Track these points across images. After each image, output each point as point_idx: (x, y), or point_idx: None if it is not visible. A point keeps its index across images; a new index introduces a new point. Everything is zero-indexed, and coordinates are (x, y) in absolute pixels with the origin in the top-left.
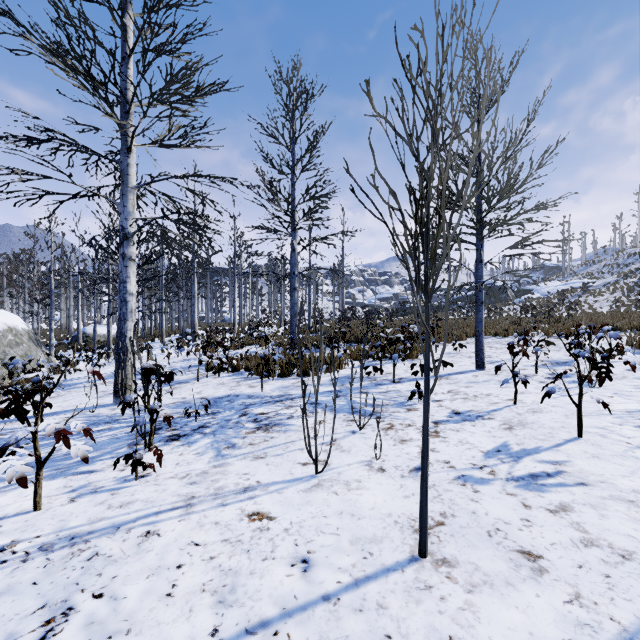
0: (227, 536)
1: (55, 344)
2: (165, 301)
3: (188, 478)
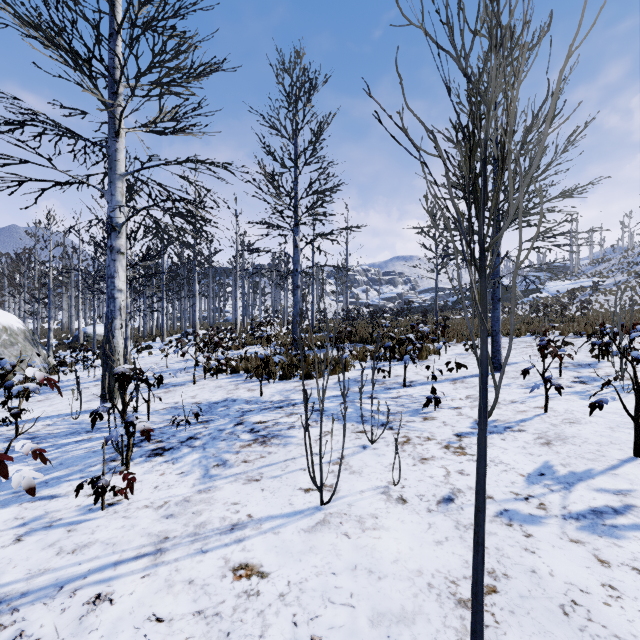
0: (202, 605)
1: (55, 344)
2: (167, 300)
3: (165, 508)
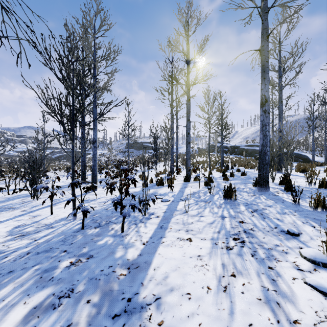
0: None
1: None
2: None
3: None
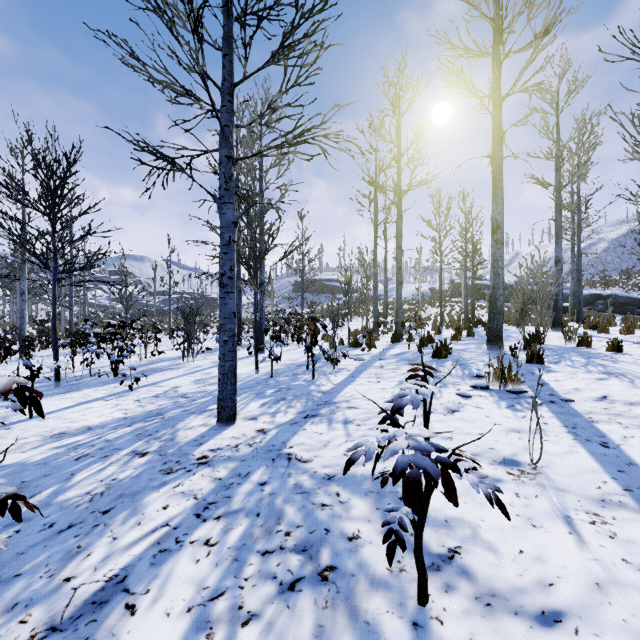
0: None
1: None
2: None
3: None
